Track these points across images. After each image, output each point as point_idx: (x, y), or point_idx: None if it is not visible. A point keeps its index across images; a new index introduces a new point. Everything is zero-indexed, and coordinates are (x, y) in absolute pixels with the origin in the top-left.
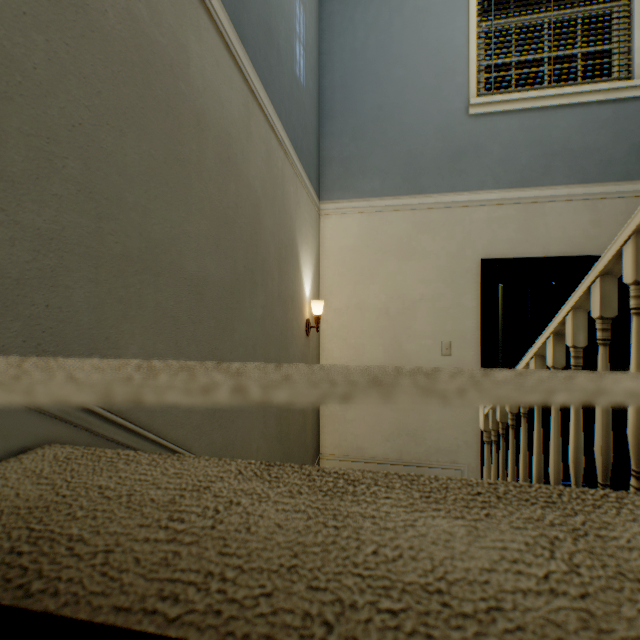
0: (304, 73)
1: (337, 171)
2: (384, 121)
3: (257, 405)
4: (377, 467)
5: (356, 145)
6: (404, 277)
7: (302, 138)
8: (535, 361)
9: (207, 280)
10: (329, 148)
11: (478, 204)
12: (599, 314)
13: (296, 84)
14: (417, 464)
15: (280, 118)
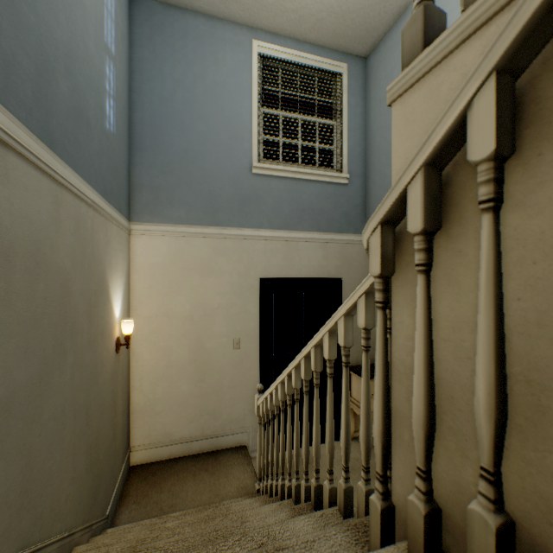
0: (114, 120)
1: (147, 197)
2: (189, 163)
3: (67, 458)
4: (184, 445)
5: (165, 178)
6: (206, 290)
7: (112, 180)
8: (281, 386)
9: (16, 391)
10: (140, 176)
11: (259, 238)
12: (304, 378)
13: (106, 137)
14: (216, 435)
15: (90, 182)
